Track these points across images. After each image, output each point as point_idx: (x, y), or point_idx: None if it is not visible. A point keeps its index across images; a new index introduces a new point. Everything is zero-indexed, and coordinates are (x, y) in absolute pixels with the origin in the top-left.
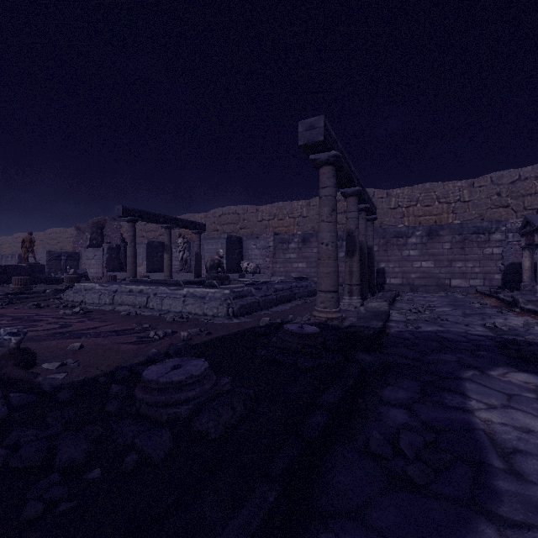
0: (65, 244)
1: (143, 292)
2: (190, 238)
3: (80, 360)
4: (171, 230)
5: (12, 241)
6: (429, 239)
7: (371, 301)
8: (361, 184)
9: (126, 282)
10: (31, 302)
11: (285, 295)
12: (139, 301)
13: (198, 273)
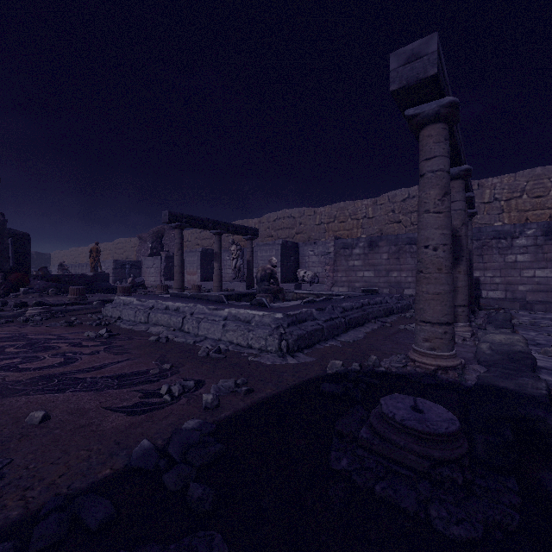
0: (130, 253)
1: (179, 310)
2: (244, 245)
3: (16, 459)
4: (225, 237)
5: (87, 251)
6: (546, 240)
7: (490, 331)
8: (465, 163)
9: (165, 297)
10: (74, 315)
11: (356, 317)
12: (174, 321)
13: (250, 283)
